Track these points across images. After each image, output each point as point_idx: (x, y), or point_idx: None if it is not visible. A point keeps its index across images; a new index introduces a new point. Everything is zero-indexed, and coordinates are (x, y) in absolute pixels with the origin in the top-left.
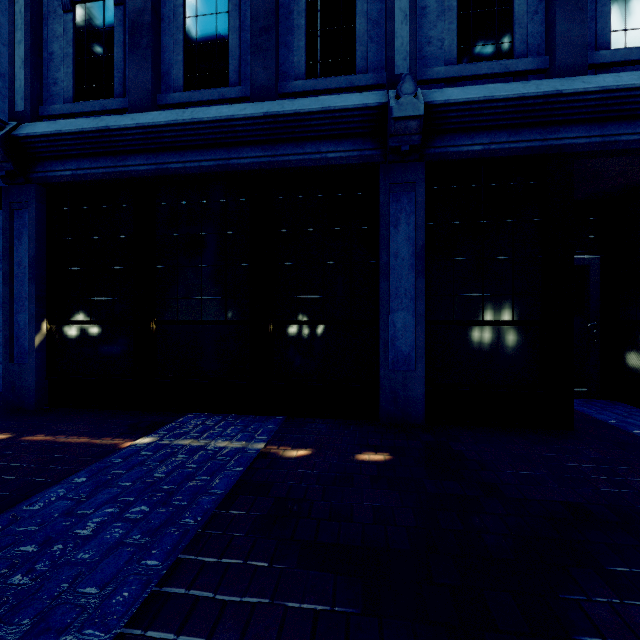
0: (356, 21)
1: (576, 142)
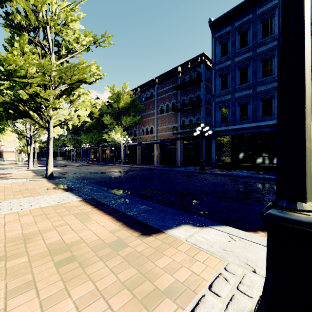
0: (272, 107)
1: None
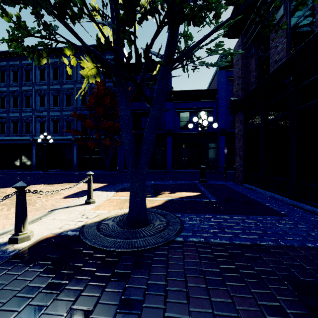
0: (30, 128)
1: (48, 142)
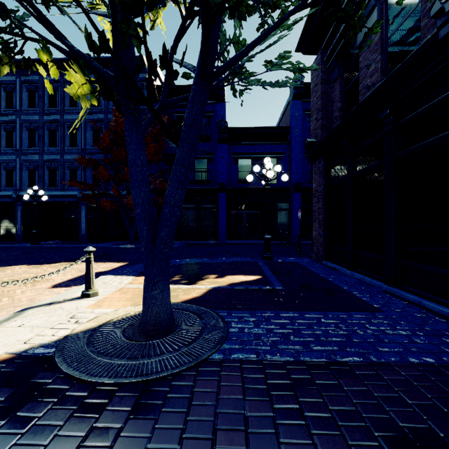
0: (14, 178)
1: (41, 201)
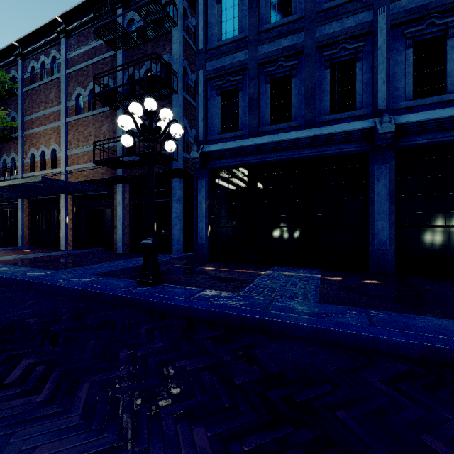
0: (356, 84)
1: None
